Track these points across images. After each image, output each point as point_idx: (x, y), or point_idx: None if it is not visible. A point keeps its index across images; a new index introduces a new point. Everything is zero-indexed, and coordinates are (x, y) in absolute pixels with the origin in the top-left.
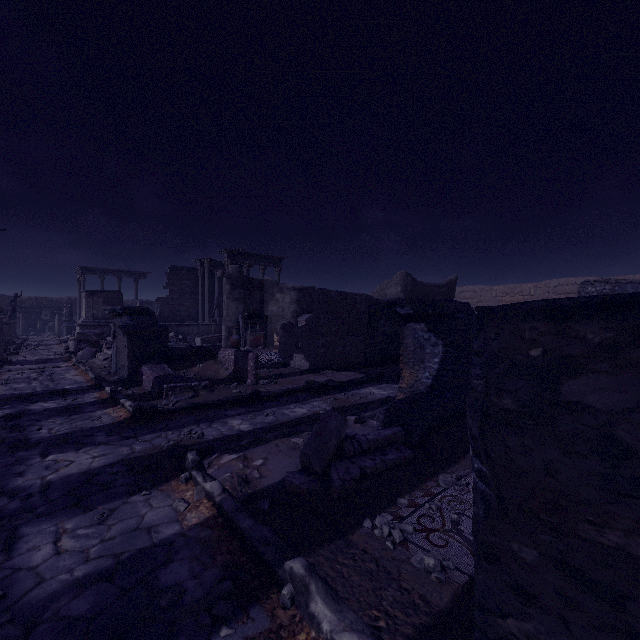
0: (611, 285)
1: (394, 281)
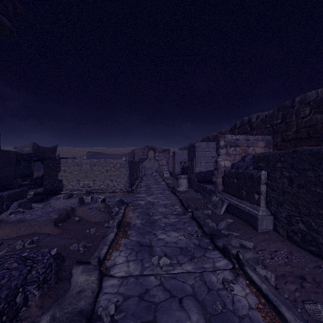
0: (93, 153)
1: (28, 145)
